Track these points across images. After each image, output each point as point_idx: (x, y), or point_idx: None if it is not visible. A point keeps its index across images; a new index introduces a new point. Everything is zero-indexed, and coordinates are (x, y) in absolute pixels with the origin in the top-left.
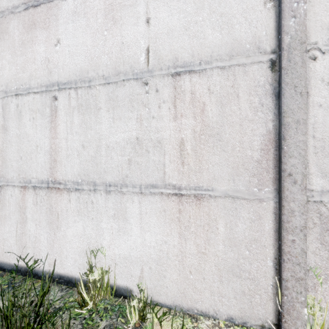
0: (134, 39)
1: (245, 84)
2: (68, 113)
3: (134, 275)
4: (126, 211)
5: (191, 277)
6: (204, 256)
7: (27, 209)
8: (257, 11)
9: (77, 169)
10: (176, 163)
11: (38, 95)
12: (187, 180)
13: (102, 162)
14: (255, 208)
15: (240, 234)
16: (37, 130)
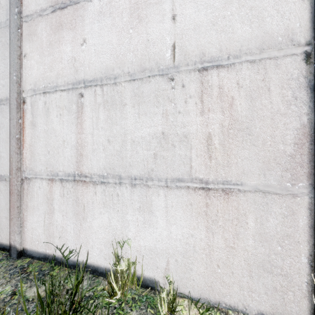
0: (160, 36)
1: (277, 77)
2: (94, 109)
3: (160, 267)
4: (152, 204)
5: (219, 271)
6: (232, 250)
7: (54, 200)
8: (290, 3)
9: (102, 163)
10: (203, 157)
11: (65, 92)
12: (214, 174)
13: (127, 156)
14: (288, 203)
15: (272, 229)
16: (64, 126)
